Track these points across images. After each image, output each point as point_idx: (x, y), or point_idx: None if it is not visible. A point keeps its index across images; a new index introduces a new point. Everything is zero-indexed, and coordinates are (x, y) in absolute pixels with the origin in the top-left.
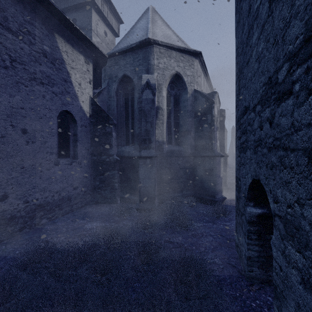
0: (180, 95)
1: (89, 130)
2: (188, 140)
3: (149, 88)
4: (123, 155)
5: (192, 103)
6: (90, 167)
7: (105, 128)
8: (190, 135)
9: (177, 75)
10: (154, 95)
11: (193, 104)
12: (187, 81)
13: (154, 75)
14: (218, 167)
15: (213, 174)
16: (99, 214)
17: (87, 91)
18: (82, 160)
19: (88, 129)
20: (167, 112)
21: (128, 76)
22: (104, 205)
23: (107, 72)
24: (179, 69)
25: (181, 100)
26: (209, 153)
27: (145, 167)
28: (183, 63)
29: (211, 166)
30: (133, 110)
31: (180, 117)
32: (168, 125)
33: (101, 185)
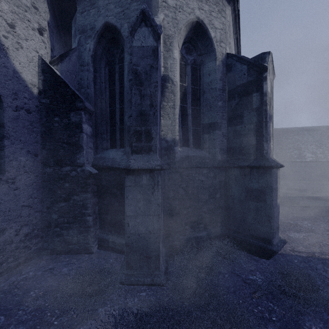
0: (202, 64)
1: (39, 120)
2: (217, 139)
3: (147, 25)
4: (103, 164)
5: (223, 76)
6: (42, 188)
7: (68, 115)
8: (220, 131)
9: (198, 25)
10: (158, 39)
11: (225, 78)
12: (216, 38)
13: (158, 17)
14: (275, 187)
15: (267, 199)
16: (39, 293)
17: (34, 47)
18: (18, 175)
19: (37, 118)
20: (180, 91)
21: (113, 26)
22: (65, 258)
23: (78, 22)
24: (201, 15)
25: (204, 71)
26: (258, 162)
27: (138, 192)
28: (209, 6)
29: (262, 186)
30: (122, 88)
31: (202, 101)
32: (183, 112)
33: (61, 219)
